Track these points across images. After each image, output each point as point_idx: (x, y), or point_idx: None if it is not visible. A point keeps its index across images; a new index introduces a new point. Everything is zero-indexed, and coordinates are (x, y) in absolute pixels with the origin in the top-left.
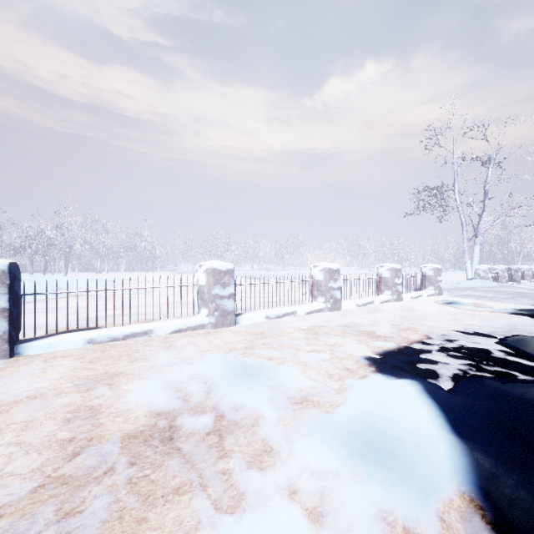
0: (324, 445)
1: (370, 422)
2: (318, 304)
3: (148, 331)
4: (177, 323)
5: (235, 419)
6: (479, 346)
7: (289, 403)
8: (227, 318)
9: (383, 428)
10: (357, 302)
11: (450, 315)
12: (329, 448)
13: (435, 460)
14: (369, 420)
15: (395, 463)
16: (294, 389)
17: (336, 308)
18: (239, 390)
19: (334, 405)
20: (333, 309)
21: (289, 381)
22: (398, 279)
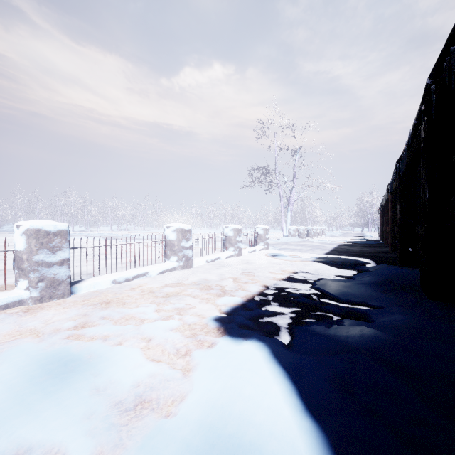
0: None
1: (220, 426)
2: (171, 263)
3: None
4: None
5: None
6: (301, 292)
7: (116, 415)
8: (58, 288)
9: (236, 433)
10: (207, 259)
11: (277, 266)
12: None
13: None
14: (219, 424)
15: None
16: (127, 386)
17: (188, 265)
18: (37, 413)
19: (177, 400)
20: (185, 267)
21: (123, 373)
22: (239, 238)
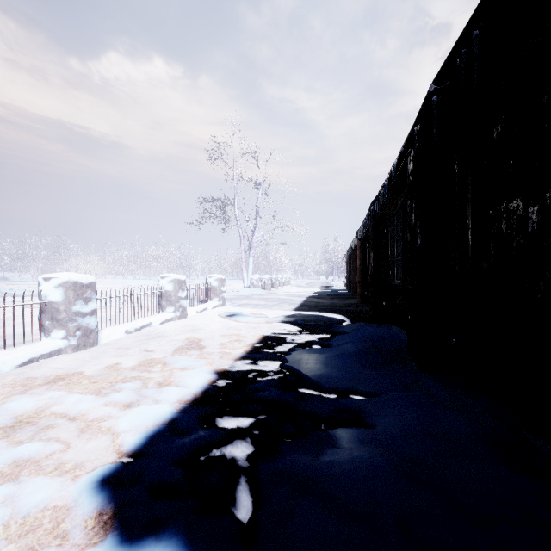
0: None
1: None
2: (52, 341)
3: None
4: None
5: None
6: (269, 377)
7: None
8: None
9: None
10: (127, 328)
11: (235, 332)
12: None
13: None
14: None
15: None
16: None
17: (89, 343)
18: None
19: None
20: (82, 347)
21: None
22: (182, 293)
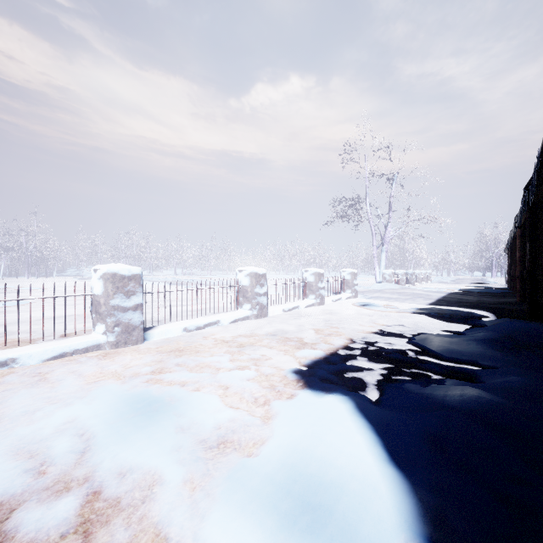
0: (245, 518)
1: (301, 466)
2: (244, 311)
3: (7, 361)
4: (57, 346)
5: (117, 494)
6: (395, 347)
7: (202, 450)
8: (132, 334)
9: (317, 472)
10: (283, 307)
11: (366, 317)
12: (251, 522)
13: (379, 511)
14: (300, 464)
15: (335, 529)
16: (209, 427)
17: (263, 314)
18: (132, 442)
19: (258, 443)
20: (259, 316)
21: (204, 416)
22: (321, 284)
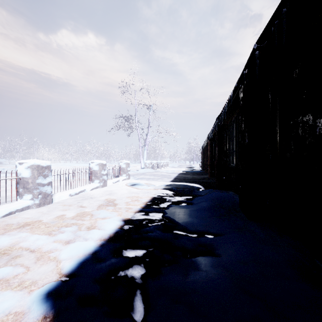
0: None
1: None
2: (24, 201)
3: None
4: None
5: None
6: (155, 223)
7: None
8: None
9: None
10: (70, 192)
11: (135, 195)
12: None
13: None
14: None
15: None
16: None
17: (46, 202)
18: None
19: None
20: (42, 204)
21: None
22: (104, 171)
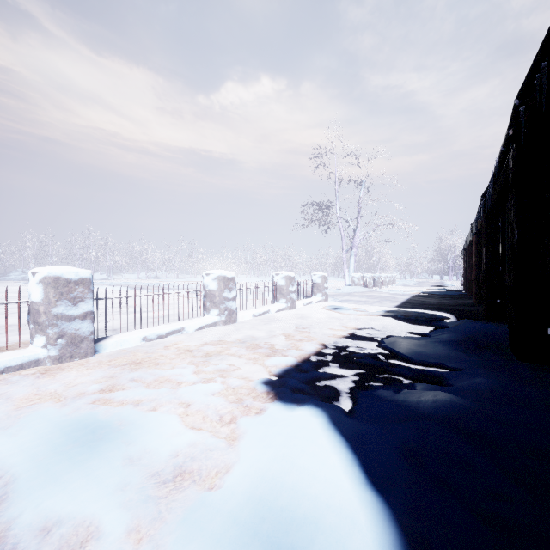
0: None
1: (271, 499)
2: (211, 317)
3: None
4: None
5: None
6: (366, 352)
7: (154, 486)
8: (80, 346)
9: (289, 506)
10: (254, 312)
11: (337, 321)
12: None
13: (359, 548)
14: (270, 496)
15: None
16: (164, 455)
17: (232, 320)
18: (65, 484)
19: (222, 472)
20: (228, 322)
21: (160, 442)
22: (292, 287)
